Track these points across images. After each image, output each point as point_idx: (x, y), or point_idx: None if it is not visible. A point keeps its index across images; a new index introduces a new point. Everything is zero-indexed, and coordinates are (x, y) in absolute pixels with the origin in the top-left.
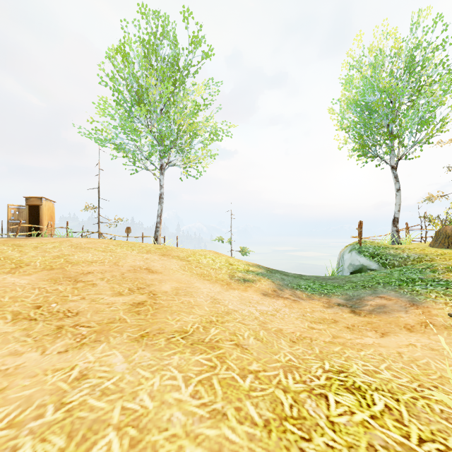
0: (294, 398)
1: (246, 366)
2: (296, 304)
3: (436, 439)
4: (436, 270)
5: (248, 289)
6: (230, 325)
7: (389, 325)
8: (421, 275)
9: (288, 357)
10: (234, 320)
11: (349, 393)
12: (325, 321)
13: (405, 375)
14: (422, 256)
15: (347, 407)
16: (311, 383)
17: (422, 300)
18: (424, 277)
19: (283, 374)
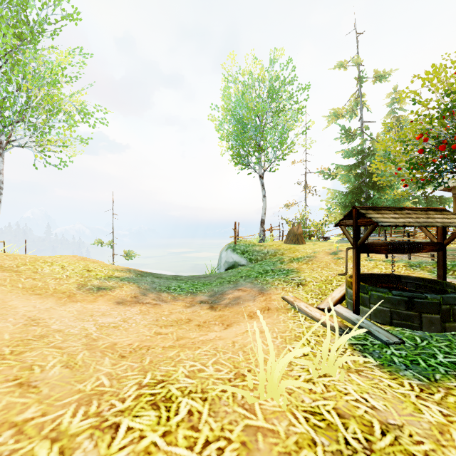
0: (63, 448)
1: (13, 416)
2: (155, 309)
3: (222, 435)
4: (283, 261)
5: (99, 299)
6: (33, 354)
7: (236, 316)
8: (273, 266)
9: (100, 380)
10: (45, 346)
11: (153, 410)
12: (179, 323)
13: (227, 366)
14: (277, 250)
15: (139, 432)
16: (107, 413)
17: (268, 288)
18: (274, 268)
19: (72, 411)
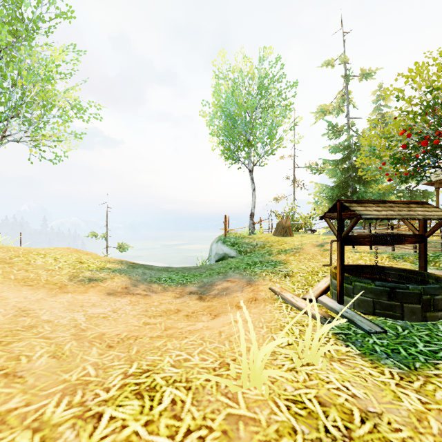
0: (44, 438)
1: None
2: (145, 299)
3: (204, 424)
4: (271, 253)
5: (90, 290)
6: (21, 344)
7: (224, 306)
8: (262, 258)
9: (86, 370)
10: (33, 337)
11: (136, 399)
12: (168, 313)
13: (213, 355)
14: (266, 243)
15: (122, 421)
16: (91, 402)
17: (256, 279)
18: (263, 260)
19: (56, 401)
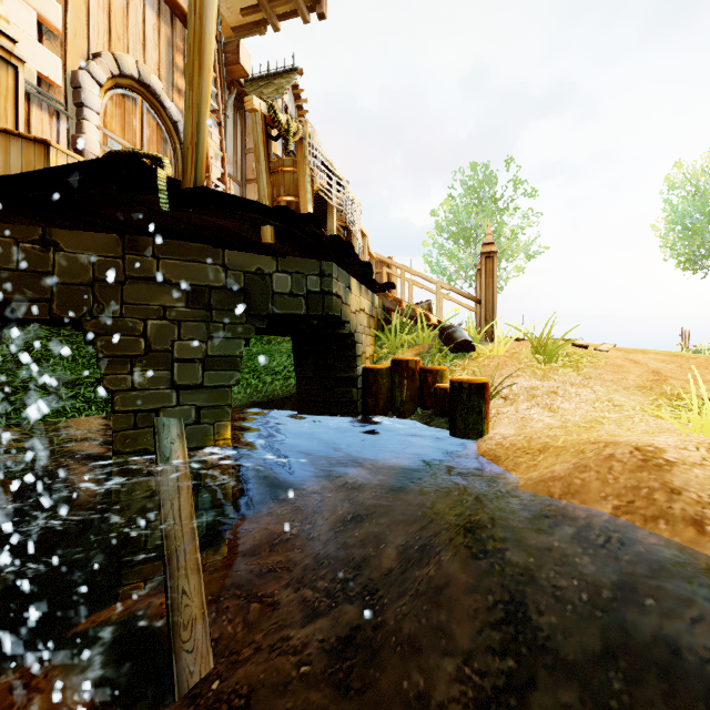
0: None
1: None
2: None
3: None
4: None
5: None
6: None
7: None
8: None
9: None
10: None
11: None
12: None
13: None
14: None
15: None
16: None
17: None
18: None
19: None
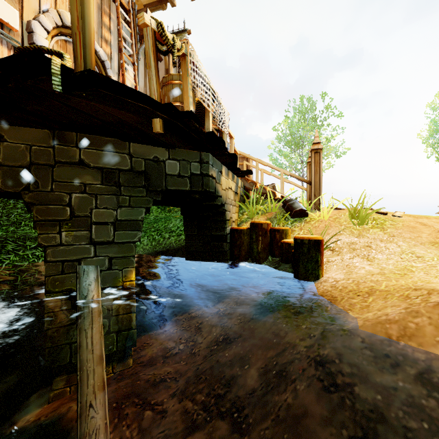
0: None
1: None
2: None
3: None
4: None
5: None
6: None
7: None
8: None
9: None
10: None
11: None
12: None
13: None
14: None
15: None
16: None
17: None
18: None
19: None
